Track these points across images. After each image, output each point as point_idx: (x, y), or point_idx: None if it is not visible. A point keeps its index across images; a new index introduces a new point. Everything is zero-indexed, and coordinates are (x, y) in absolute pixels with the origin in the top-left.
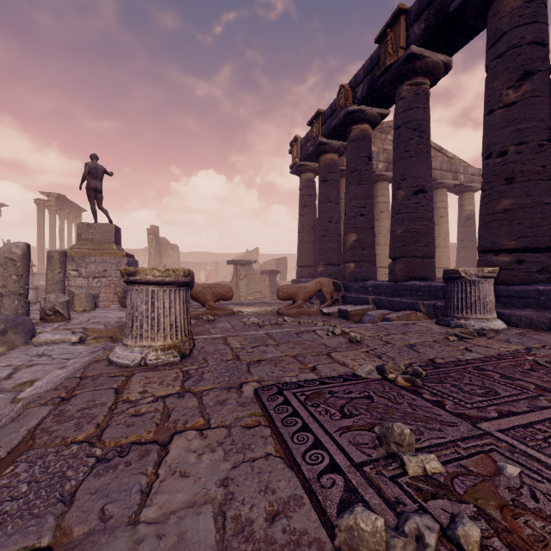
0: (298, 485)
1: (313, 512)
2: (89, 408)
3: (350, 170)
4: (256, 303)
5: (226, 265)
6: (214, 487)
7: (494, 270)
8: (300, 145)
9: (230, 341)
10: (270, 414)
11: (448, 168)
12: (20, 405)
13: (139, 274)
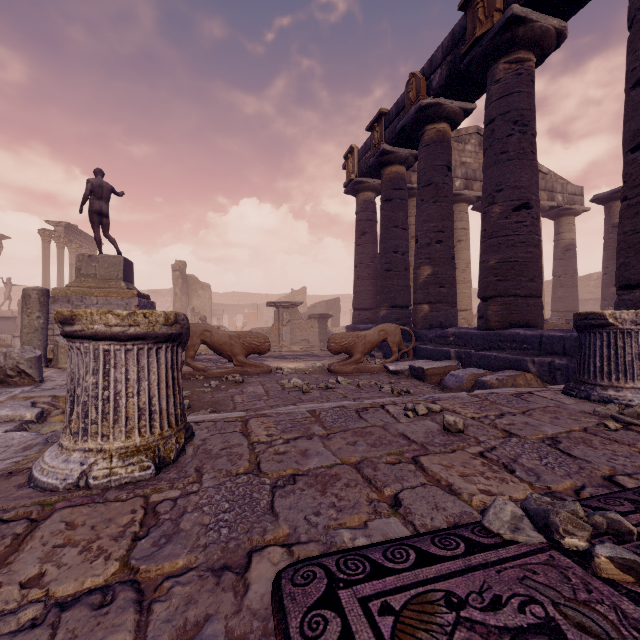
0: None
1: None
2: None
3: (423, 184)
4: (301, 356)
5: (268, 308)
6: None
7: None
8: (356, 157)
9: (252, 427)
10: None
11: (543, 186)
12: None
13: (80, 321)
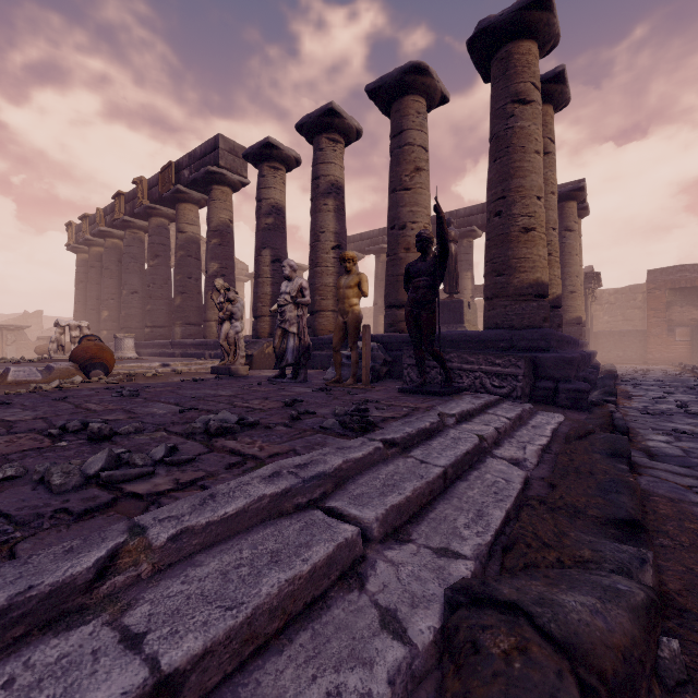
0: None
1: None
2: None
3: (105, 268)
4: None
5: None
6: None
7: (130, 335)
8: (75, 230)
9: None
10: None
11: None
12: None
13: None
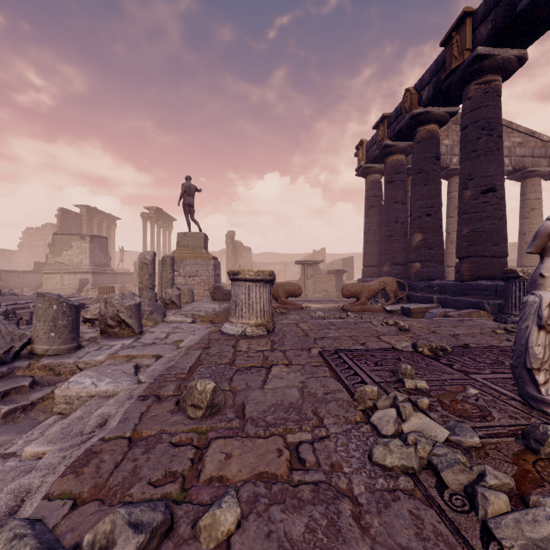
0: (341, 386)
1: (347, 394)
2: (221, 352)
3: (416, 172)
4: (322, 300)
5: (294, 265)
6: (297, 383)
7: None
8: (365, 148)
9: (301, 325)
10: (328, 362)
11: (543, 153)
12: (184, 349)
13: (241, 274)
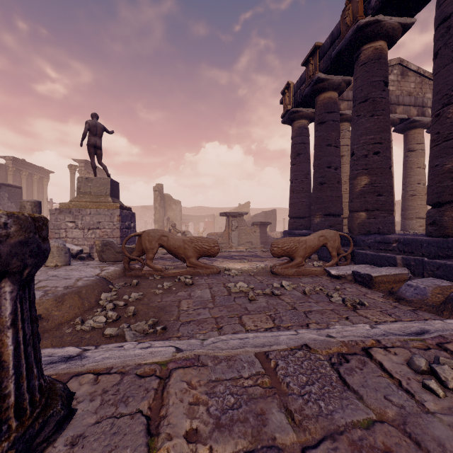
0: None
1: None
2: None
3: (360, 100)
4: (246, 256)
5: (222, 218)
6: None
7: None
8: (292, 91)
9: (170, 398)
10: None
11: None
12: None
13: None
